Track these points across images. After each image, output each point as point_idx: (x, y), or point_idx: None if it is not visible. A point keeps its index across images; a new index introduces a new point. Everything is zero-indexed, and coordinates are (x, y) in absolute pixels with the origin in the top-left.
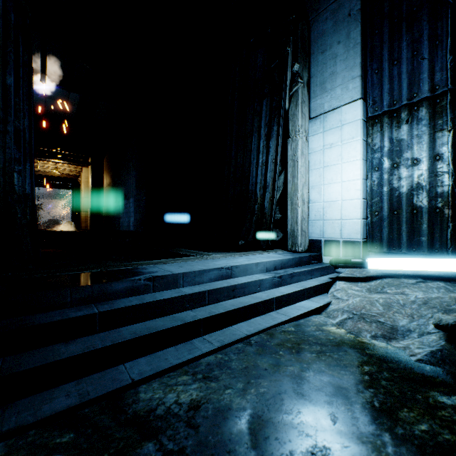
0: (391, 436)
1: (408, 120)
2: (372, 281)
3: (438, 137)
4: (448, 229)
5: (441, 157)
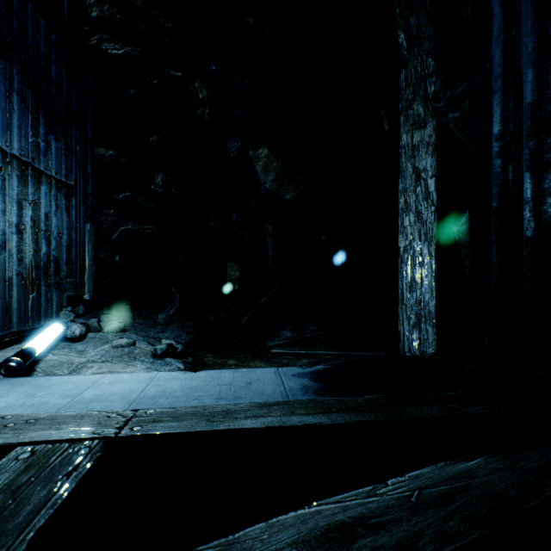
0: (245, 364)
1: (3, 169)
2: (32, 374)
3: (24, 206)
4: (30, 301)
5: (26, 227)
